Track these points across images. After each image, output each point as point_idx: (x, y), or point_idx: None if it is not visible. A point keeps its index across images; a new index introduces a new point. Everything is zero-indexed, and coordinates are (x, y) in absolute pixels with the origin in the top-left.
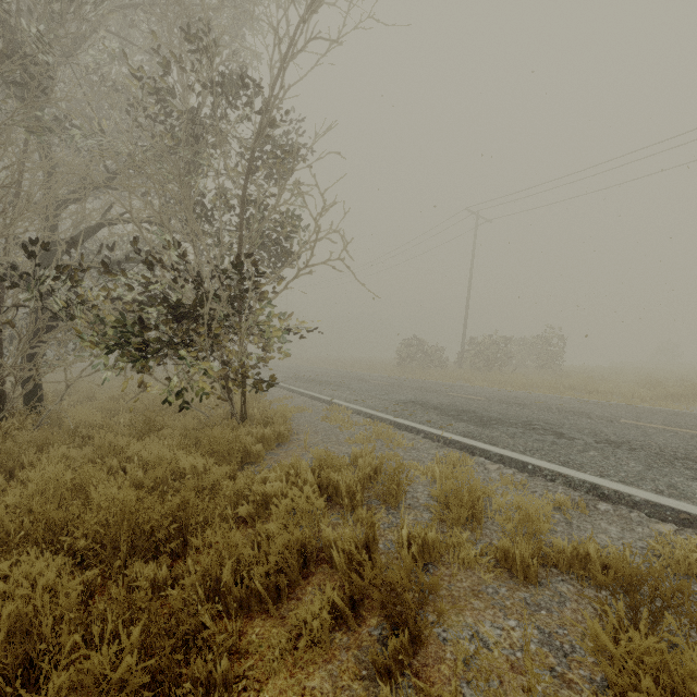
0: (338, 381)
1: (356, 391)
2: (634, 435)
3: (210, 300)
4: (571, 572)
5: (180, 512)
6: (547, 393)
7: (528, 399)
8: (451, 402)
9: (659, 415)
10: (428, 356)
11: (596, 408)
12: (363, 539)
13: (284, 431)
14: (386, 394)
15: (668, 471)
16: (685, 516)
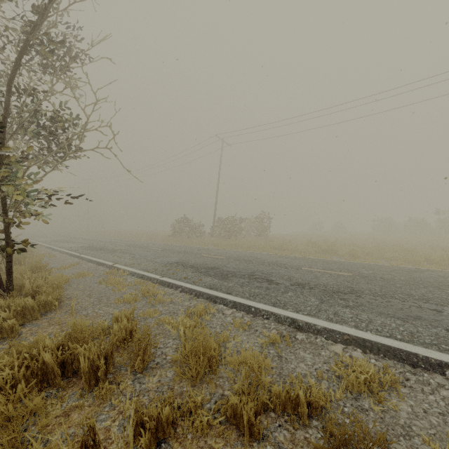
0: (123, 249)
1: (136, 256)
2: (310, 277)
3: None
4: (285, 415)
5: None
6: (262, 252)
7: (252, 256)
8: (203, 261)
9: (320, 263)
10: (192, 229)
11: (288, 261)
12: None
13: (52, 300)
14: (158, 258)
15: (332, 302)
16: (347, 337)
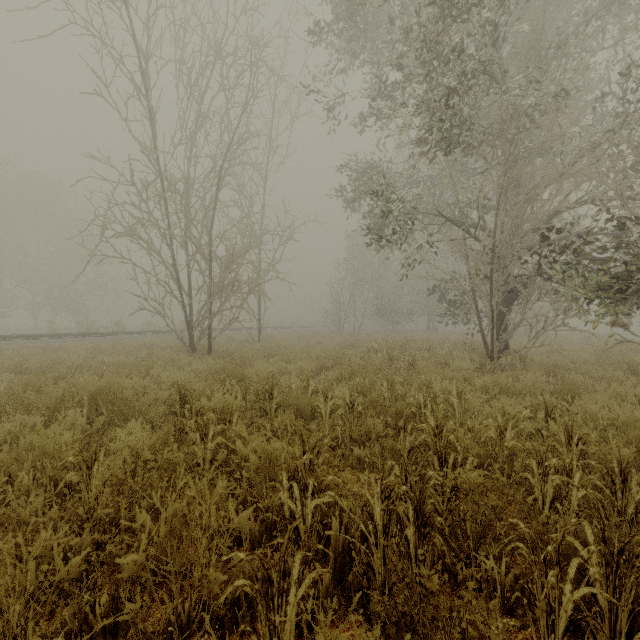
0: None
1: None
2: None
3: None
4: None
5: None
6: None
7: None
8: None
9: None
10: None
11: None
12: None
13: None
14: None
15: None
16: None
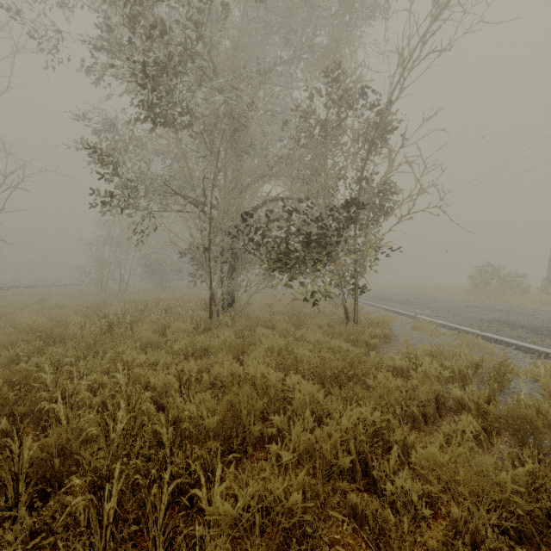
0: (414, 301)
1: (435, 310)
2: None
3: (342, 242)
4: None
5: (350, 367)
6: None
7: None
8: (541, 323)
9: None
10: (505, 282)
11: None
12: (486, 398)
13: (388, 333)
14: (466, 313)
15: None
16: None
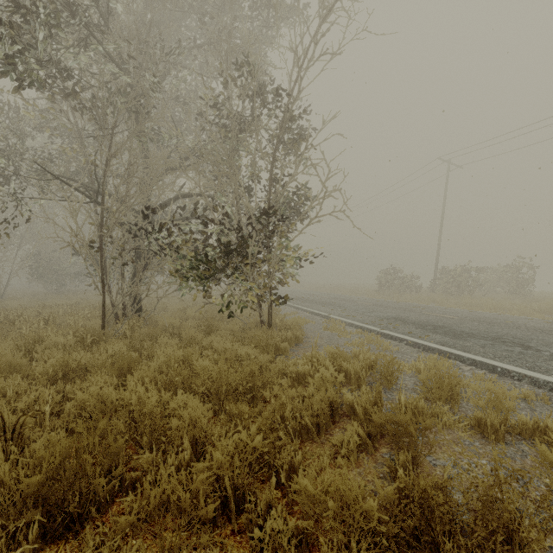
0: (330, 302)
1: (346, 309)
2: None
3: (253, 243)
4: (532, 438)
5: (250, 378)
6: (516, 315)
7: (498, 318)
8: (427, 319)
9: None
10: (404, 283)
11: None
12: (373, 401)
13: (300, 335)
14: (371, 312)
15: None
16: None
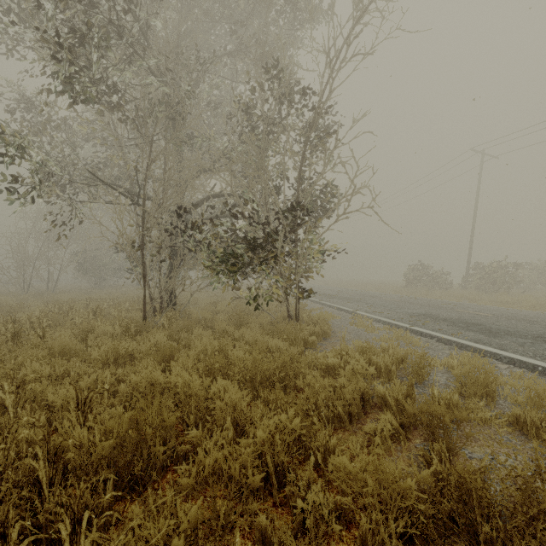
0: (356, 298)
1: (373, 305)
2: None
3: (282, 240)
4: None
5: (282, 367)
6: None
7: (539, 317)
8: (459, 316)
9: None
10: (433, 279)
11: None
12: (405, 393)
13: (327, 330)
14: (398, 308)
15: None
16: None
